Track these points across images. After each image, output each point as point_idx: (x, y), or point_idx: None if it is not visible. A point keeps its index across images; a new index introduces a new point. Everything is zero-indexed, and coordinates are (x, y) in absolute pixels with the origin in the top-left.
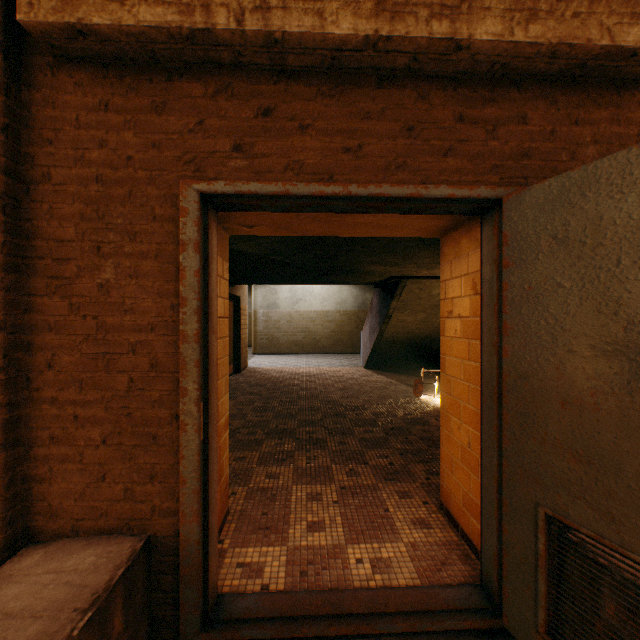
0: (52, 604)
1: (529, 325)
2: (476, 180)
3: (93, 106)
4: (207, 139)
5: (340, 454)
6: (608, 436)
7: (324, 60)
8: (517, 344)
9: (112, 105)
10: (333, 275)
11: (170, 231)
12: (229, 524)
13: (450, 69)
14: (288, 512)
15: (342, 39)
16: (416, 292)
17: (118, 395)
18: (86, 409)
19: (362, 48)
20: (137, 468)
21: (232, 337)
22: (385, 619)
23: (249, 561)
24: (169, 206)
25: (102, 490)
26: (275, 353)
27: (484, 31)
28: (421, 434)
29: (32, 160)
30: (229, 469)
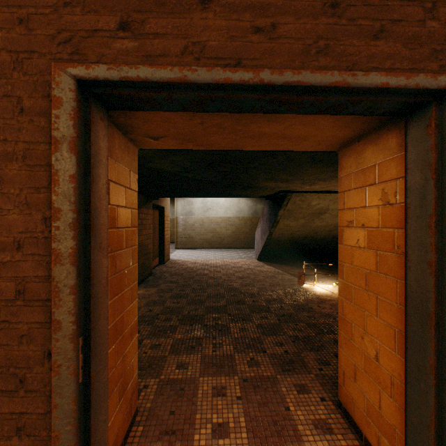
0: None
1: None
2: (412, 68)
3: None
4: (87, 14)
5: (241, 341)
6: None
7: None
8: None
9: None
10: (234, 190)
11: (41, 127)
12: (136, 427)
13: None
14: (194, 411)
15: None
16: (299, 203)
17: None
18: None
19: None
20: None
21: (158, 237)
22: None
23: None
24: (40, 96)
25: None
26: (191, 248)
27: None
28: (308, 320)
29: None
30: (145, 358)
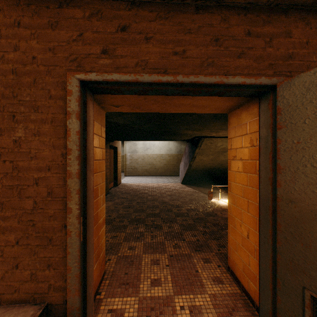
0: None
1: (298, 167)
2: (258, 73)
3: (10, 23)
4: (85, 45)
5: (169, 234)
6: None
7: None
8: (288, 179)
9: (22, 23)
10: (165, 136)
11: (61, 105)
12: (105, 281)
13: (243, 0)
14: (140, 272)
15: None
16: (209, 144)
17: (26, 212)
18: (5, 221)
19: None
20: (39, 260)
21: (113, 168)
22: None
23: (115, 308)
24: (60, 89)
25: (16, 274)
26: (135, 175)
27: None
28: (213, 222)
29: None
30: (107, 243)
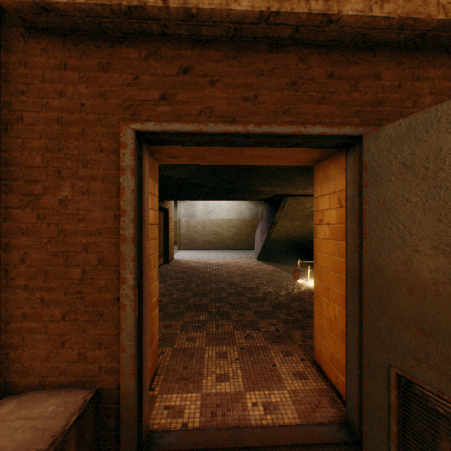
0: (20, 445)
1: (383, 230)
2: (342, 122)
3: (55, 66)
4: (141, 91)
5: (240, 323)
6: (447, 316)
7: (229, 31)
8: (374, 245)
9: (69, 65)
10: (235, 193)
11: (113, 160)
12: (159, 376)
13: (323, 38)
14: (202, 367)
15: (242, 14)
16: (294, 206)
17: (74, 283)
18: (50, 293)
19: (257, 21)
20: (88, 338)
21: (163, 238)
22: (274, 450)
23: (173, 404)
24: (112, 141)
25: (62, 354)
26: (193, 249)
27: (350, 8)
28: (298, 308)
29: (9, 106)
30: (159, 334)
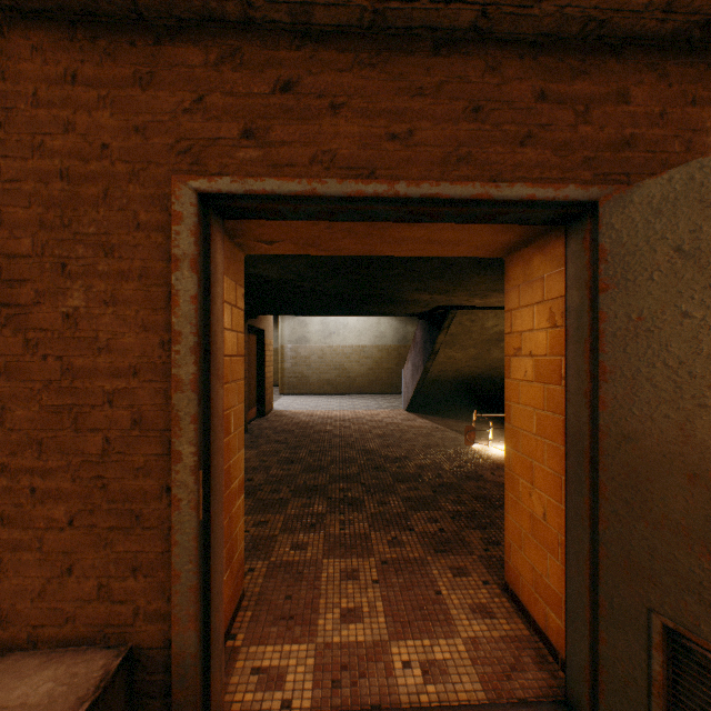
0: None
1: (638, 368)
2: (562, 177)
3: (56, 77)
4: (208, 122)
5: (380, 518)
6: None
7: (363, 15)
8: (620, 393)
9: (81, 76)
10: (371, 305)
11: (159, 243)
12: (244, 612)
13: (529, 29)
14: (317, 595)
15: None
16: (467, 324)
17: (89, 461)
18: (47, 479)
19: None
20: (115, 557)
21: (255, 376)
22: None
23: (267, 665)
24: (157, 210)
25: (68, 587)
26: (305, 393)
27: None
28: (475, 492)
29: None
30: (247, 537)
